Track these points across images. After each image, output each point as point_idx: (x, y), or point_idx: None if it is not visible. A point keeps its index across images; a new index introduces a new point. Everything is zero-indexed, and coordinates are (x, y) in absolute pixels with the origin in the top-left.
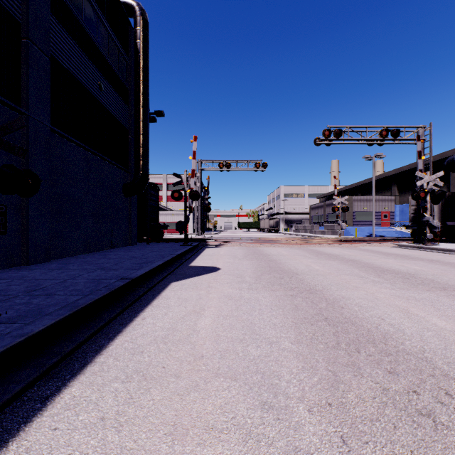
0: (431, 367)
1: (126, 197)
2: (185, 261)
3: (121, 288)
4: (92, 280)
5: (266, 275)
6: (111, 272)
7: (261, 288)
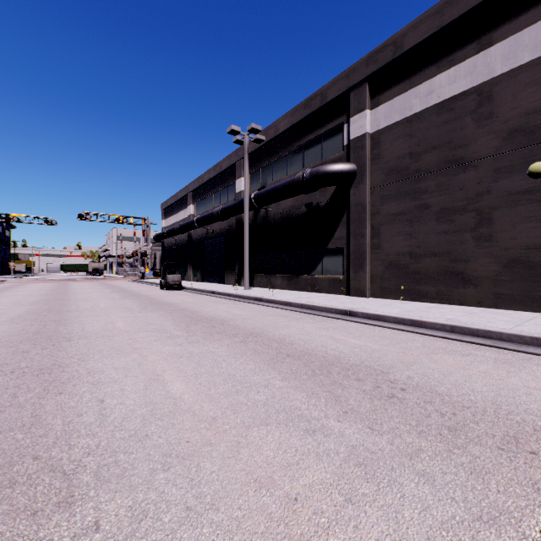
0: (5, 291)
1: None
2: None
3: None
4: None
5: None
6: None
7: None
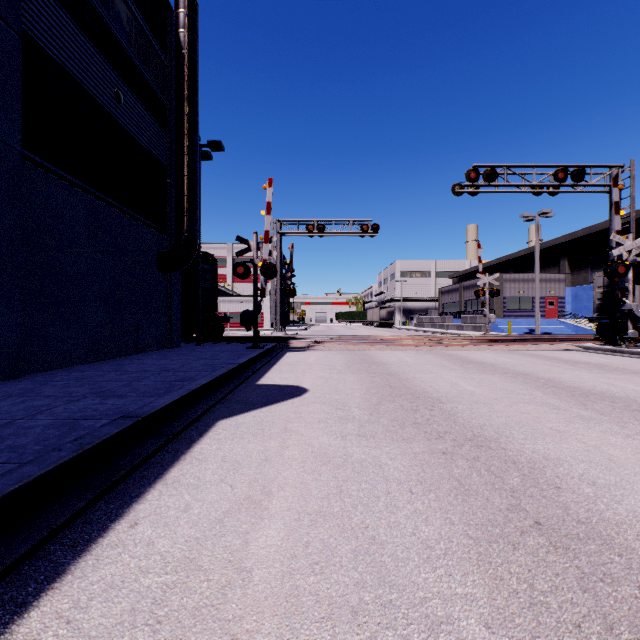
0: None
1: (162, 273)
2: (252, 375)
3: (111, 440)
4: (62, 421)
5: (387, 404)
6: (110, 402)
7: (383, 435)
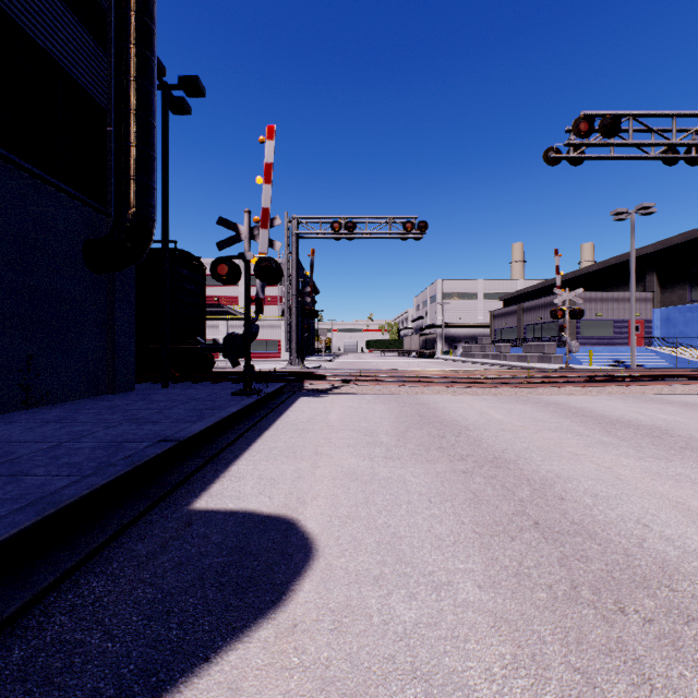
0: None
1: (96, 273)
2: (201, 467)
3: None
4: None
5: None
6: None
7: None
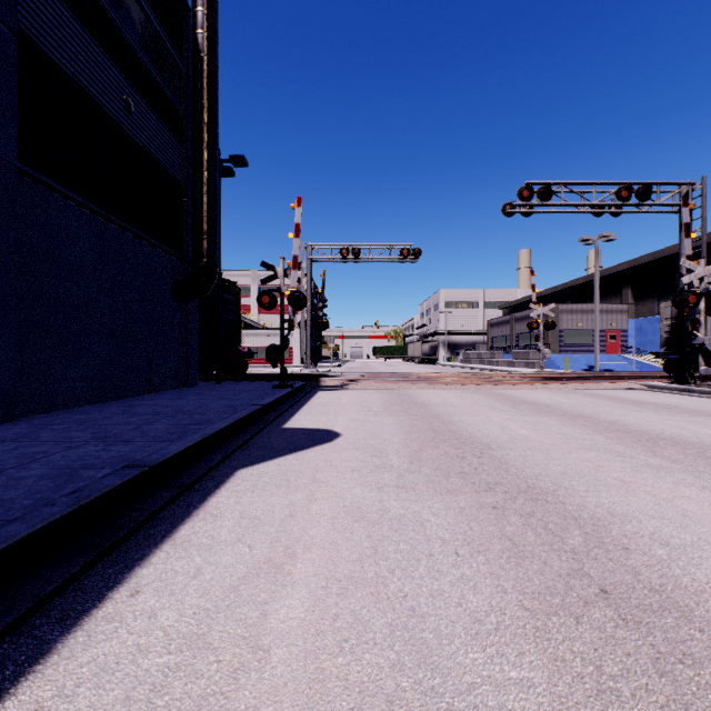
0: None
1: (178, 303)
2: (277, 417)
3: (113, 493)
4: (59, 470)
5: (429, 450)
6: (115, 448)
7: (425, 487)
